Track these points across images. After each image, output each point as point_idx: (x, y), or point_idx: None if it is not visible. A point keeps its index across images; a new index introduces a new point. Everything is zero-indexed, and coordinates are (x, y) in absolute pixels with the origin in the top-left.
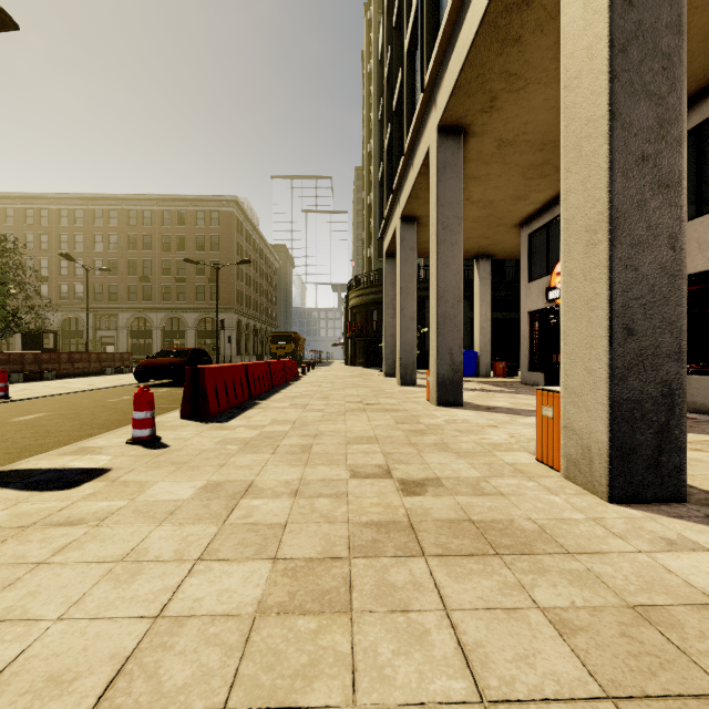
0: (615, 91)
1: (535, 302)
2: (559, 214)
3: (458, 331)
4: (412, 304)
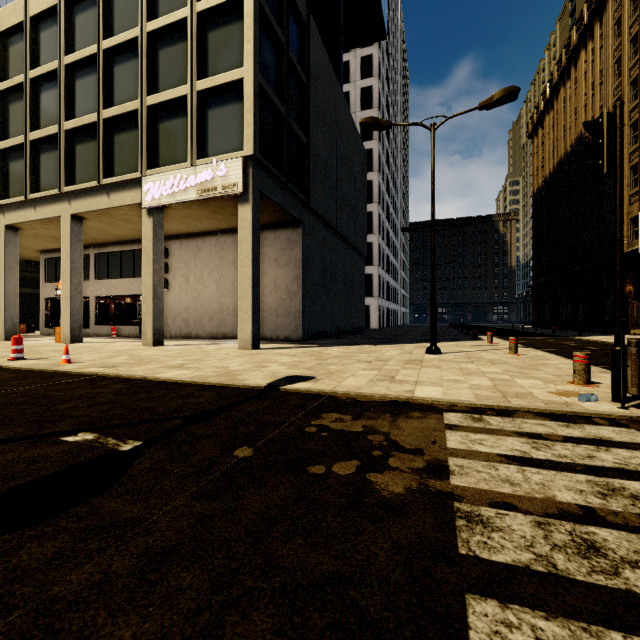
0: (71, 277)
1: (50, 294)
2: None
3: (16, 310)
4: None
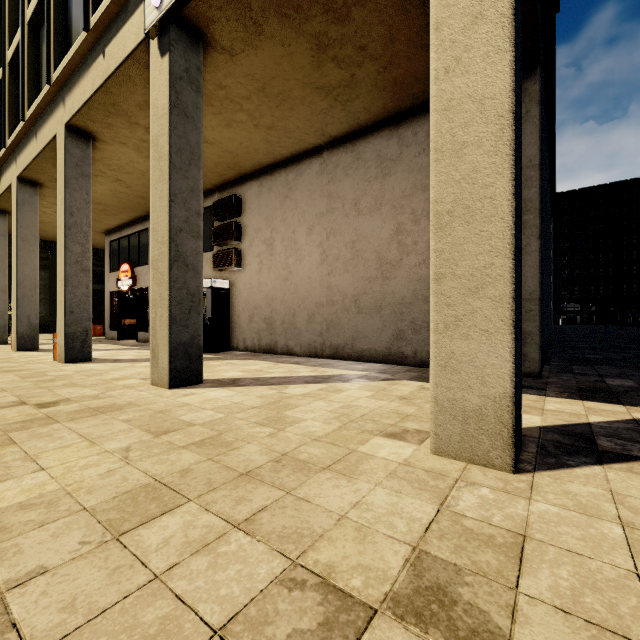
0: (67, 240)
1: (113, 286)
2: (125, 236)
3: (35, 305)
4: (4, 279)
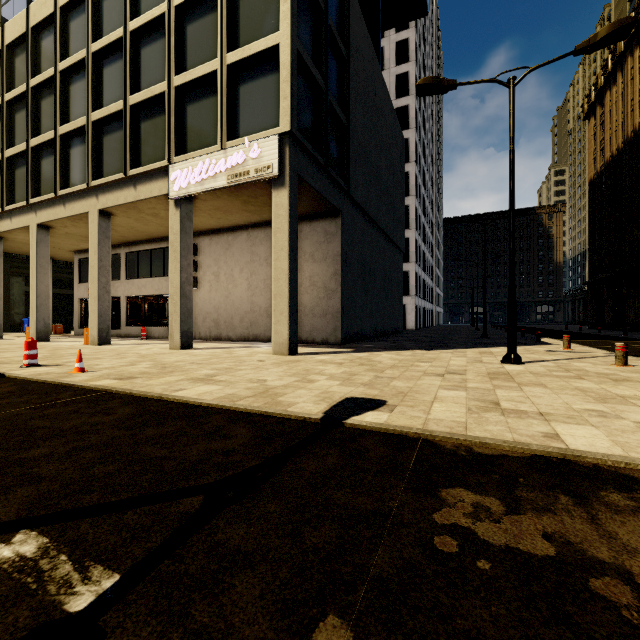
0: (99, 275)
1: (83, 294)
2: None
3: (48, 311)
4: (0, 289)
